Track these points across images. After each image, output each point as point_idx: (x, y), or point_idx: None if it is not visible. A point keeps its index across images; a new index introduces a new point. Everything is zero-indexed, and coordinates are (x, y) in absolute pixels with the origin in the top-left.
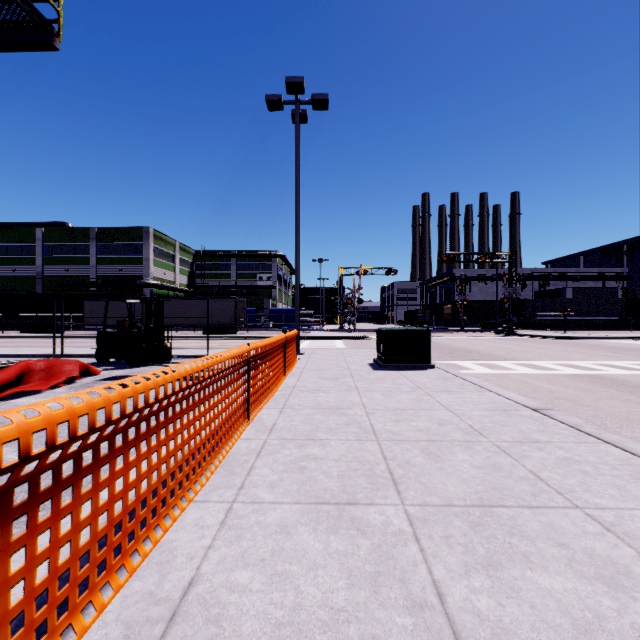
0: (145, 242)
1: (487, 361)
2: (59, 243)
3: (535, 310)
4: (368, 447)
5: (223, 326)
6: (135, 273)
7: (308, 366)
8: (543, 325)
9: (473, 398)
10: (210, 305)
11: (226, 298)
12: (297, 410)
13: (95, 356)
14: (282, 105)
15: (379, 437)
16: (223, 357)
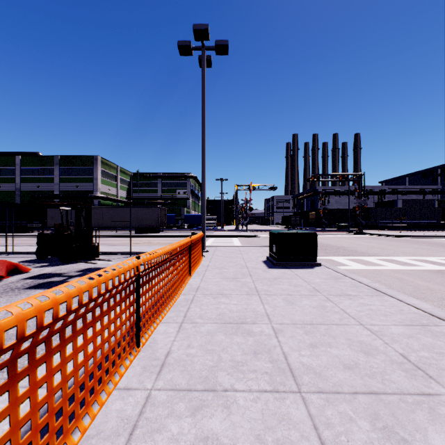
0: (95, 166)
1: (356, 257)
2: (32, 167)
3: (377, 215)
4: (291, 412)
5: (150, 227)
6: (87, 189)
7: (211, 264)
8: (383, 226)
9: (377, 305)
10: (140, 212)
11: (152, 207)
12: (197, 325)
13: (35, 254)
14: (191, 50)
15: (300, 383)
16: (76, 289)
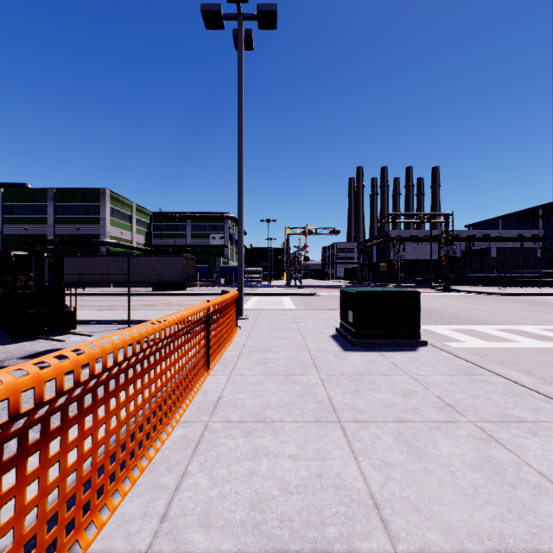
0: (102, 203)
1: (463, 326)
2: (18, 203)
3: (467, 267)
4: None
5: (172, 283)
6: (92, 232)
7: (250, 342)
8: (474, 281)
9: None
10: (159, 262)
11: (175, 255)
12: None
13: None
14: (222, 20)
15: None
16: None
